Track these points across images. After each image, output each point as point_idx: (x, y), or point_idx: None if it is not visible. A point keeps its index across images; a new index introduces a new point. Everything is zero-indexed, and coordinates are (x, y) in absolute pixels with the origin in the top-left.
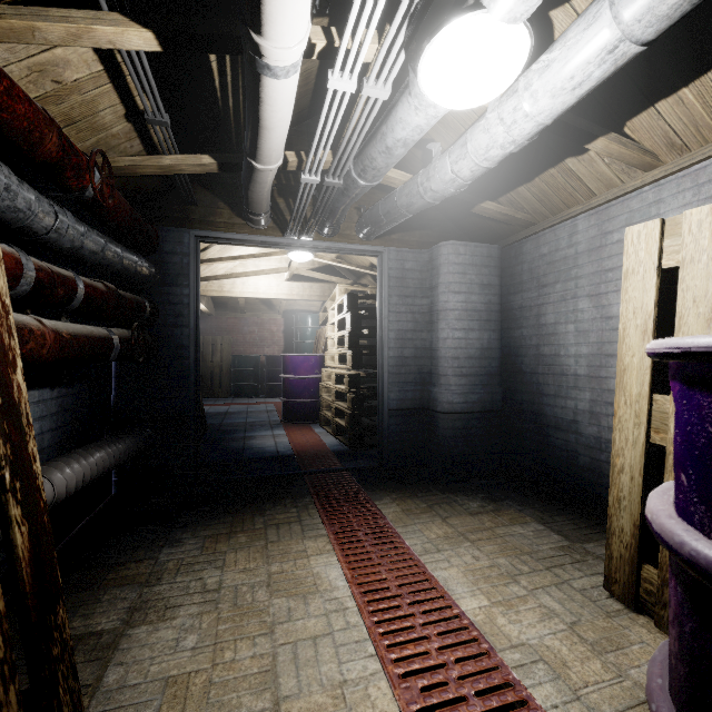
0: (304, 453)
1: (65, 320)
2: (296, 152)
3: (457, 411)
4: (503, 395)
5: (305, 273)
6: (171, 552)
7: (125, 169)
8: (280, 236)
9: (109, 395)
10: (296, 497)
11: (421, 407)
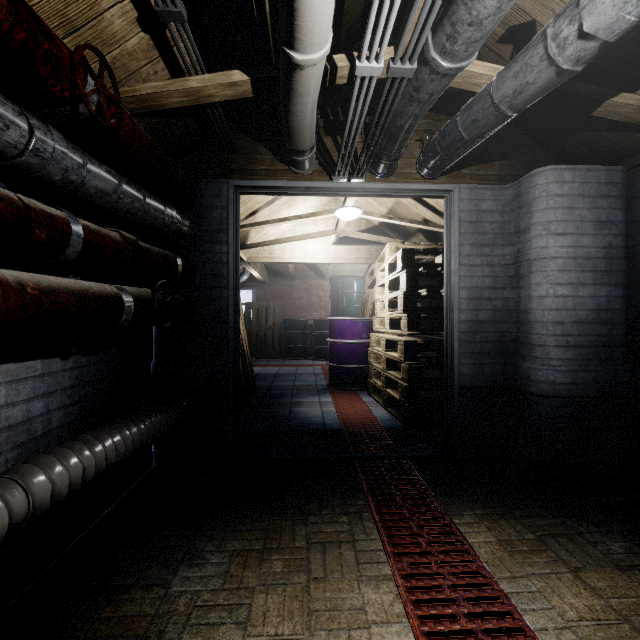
0: (353, 428)
1: (73, 277)
2: (347, 55)
3: (562, 394)
4: (630, 374)
5: (352, 234)
6: (188, 576)
7: (148, 100)
8: (327, 180)
9: (149, 361)
10: (346, 496)
11: (502, 385)
